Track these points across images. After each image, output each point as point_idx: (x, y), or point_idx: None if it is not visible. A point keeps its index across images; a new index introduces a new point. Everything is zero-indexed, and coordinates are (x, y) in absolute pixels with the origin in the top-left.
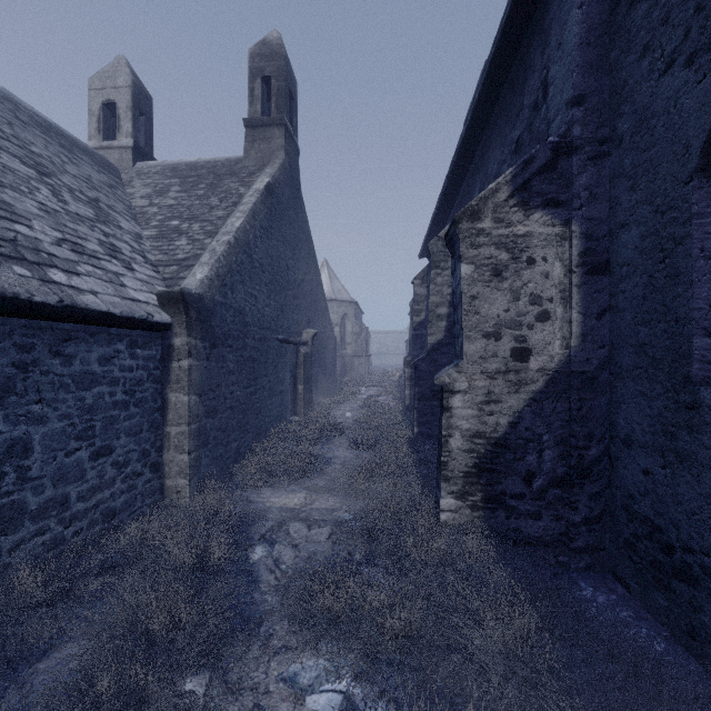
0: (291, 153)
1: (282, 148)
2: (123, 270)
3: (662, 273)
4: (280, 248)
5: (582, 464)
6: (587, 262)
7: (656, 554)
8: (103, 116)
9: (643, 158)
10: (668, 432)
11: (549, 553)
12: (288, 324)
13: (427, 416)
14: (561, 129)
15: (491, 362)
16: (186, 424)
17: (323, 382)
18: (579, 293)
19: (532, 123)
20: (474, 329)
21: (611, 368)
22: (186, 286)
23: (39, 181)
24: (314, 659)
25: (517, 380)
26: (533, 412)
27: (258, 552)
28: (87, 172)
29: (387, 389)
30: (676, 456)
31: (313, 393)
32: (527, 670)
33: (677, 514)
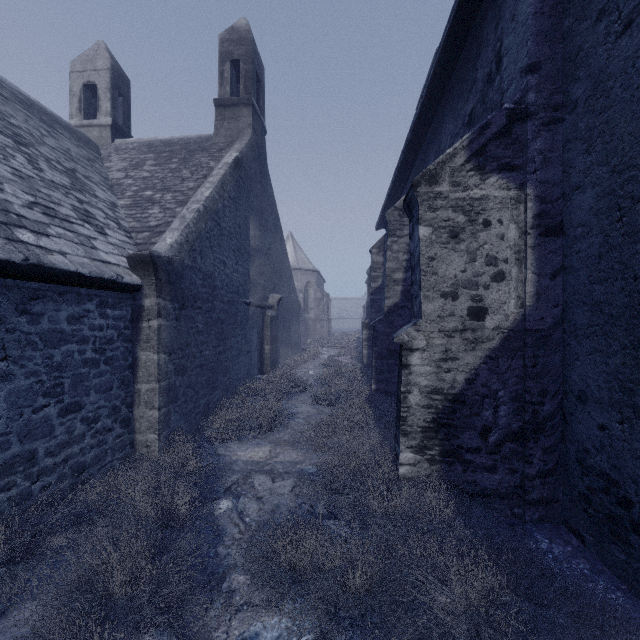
0: (258, 131)
1: (250, 126)
2: (96, 234)
3: (619, 232)
4: (248, 218)
5: (537, 419)
6: (541, 224)
7: (612, 508)
8: (84, 96)
9: (599, 120)
10: (625, 388)
11: (504, 505)
12: (255, 289)
13: (384, 373)
14: (516, 96)
15: (448, 321)
16: (155, 382)
17: (288, 343)
18: (533, 254)
19: (485, 95)
20: (432, 289)
21: (565, 326)
22: (156, 249)
23: (15, 149)
24: (276, 617)
25: (473, 338)
26: (489, 369)
27: (223, 505)
28: (66, 146)
29: (346, 349)
30: (634, 411)
31: (279, 353)
32: (492, 630)
33: (635, 469)
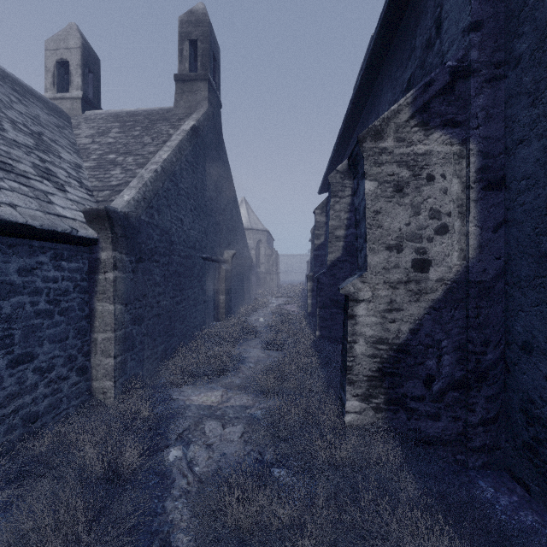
0: (214, 104)
1: (206, 99)
2: (54, 190)
3: None
4: (204, 181)
5: (479, 369)
6: (483, 178)
7: None
8: (57, 72)
9: (546, 71)
10: None
11: (447, 452)
12: (211, 245)
13: (327, 321)
14: (459, 54)
15: (393, 273)
16: (111, 331)
17: (241, 294)
18: (476, 208)
19: (425, 60)
20: (378, 242)
21: (507, 278)
22: (113, 205)
23: None
24: None
25: (417, 289)
26: (433, 320)
27: (172, 454)
28: (35, 112)
29: (292, 299)
30: None
31: (233, 303)
32: None
33: None
